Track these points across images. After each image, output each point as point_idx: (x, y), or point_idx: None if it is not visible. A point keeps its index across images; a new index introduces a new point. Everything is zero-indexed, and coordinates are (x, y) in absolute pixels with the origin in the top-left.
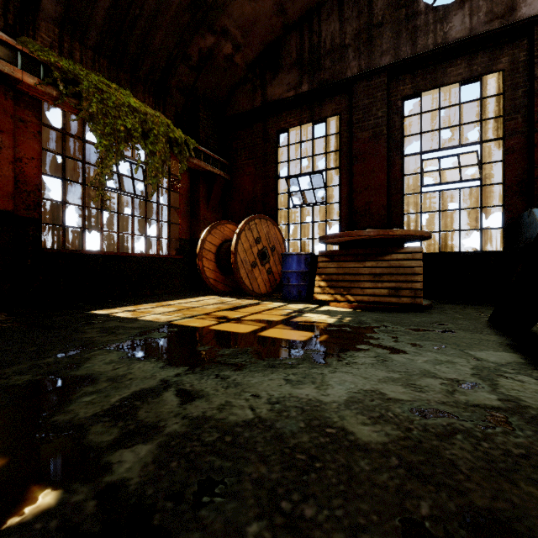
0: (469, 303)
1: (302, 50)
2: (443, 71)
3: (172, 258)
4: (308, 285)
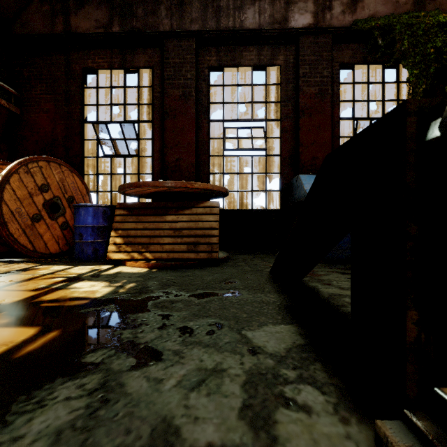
0: (258, 252)
1: None
2: (240, 53)
3: None
4: (107, 242)
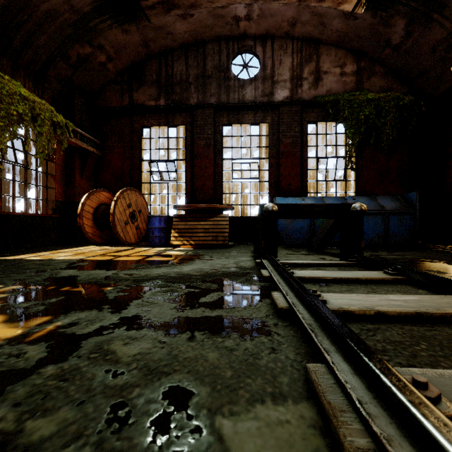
0: (253, 243)
1: (160, 75)
2: (242, 115)
3: (50, 217)
4: (166, 236)
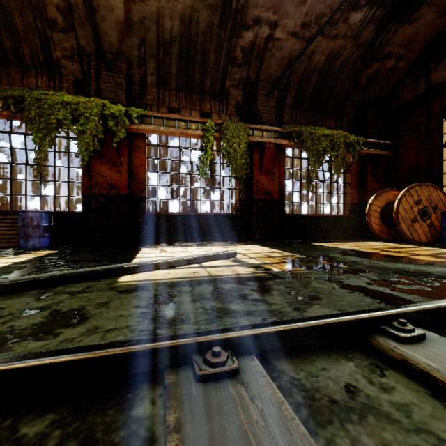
0: None
1: None
2: None
3: (346, 216)
4: None
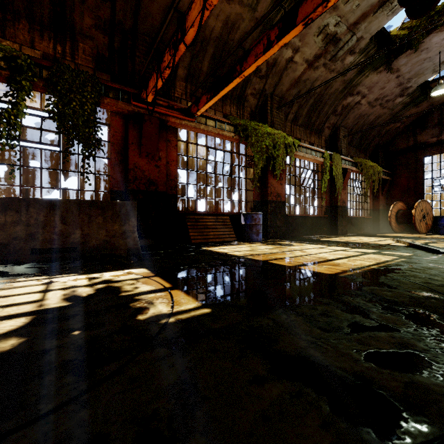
0: None
1: (441, 118)
2: None
3: (368, 218)
4: None
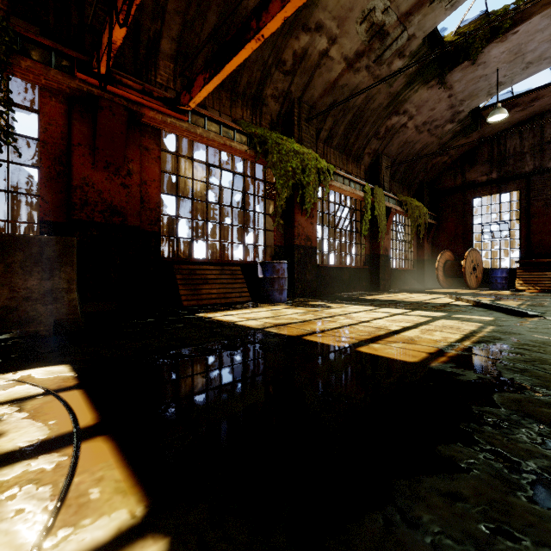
0: None
1: (492, 154)
2: None
3: (412, 270)
4: (507, 283)
